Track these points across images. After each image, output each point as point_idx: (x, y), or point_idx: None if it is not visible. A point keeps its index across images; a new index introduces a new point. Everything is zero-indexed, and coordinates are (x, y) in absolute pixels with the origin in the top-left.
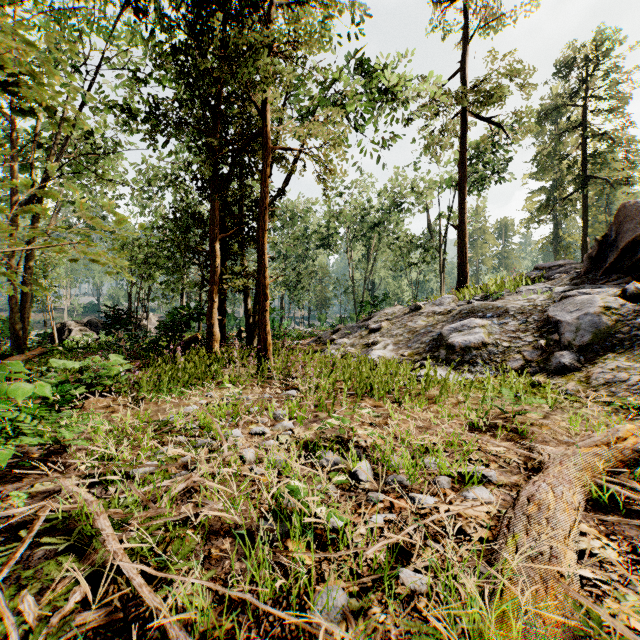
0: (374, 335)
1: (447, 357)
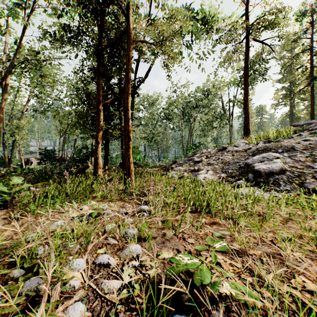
0: (198, 165)
1: (255, 179)
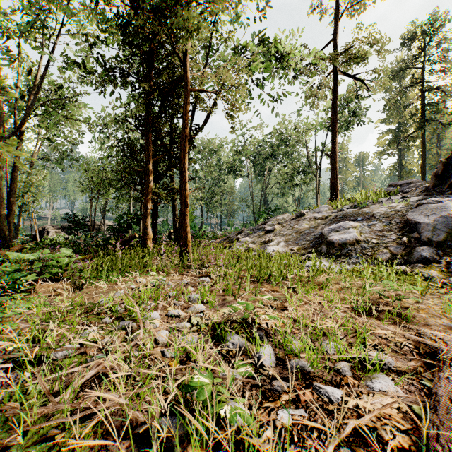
0: (269, 235)
1: (328, 251)
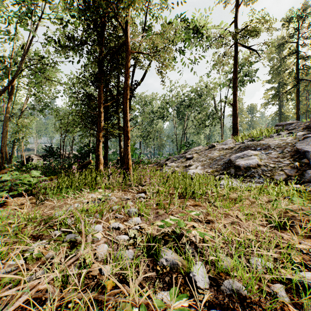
0: (189, 161)
1: (235, 173)
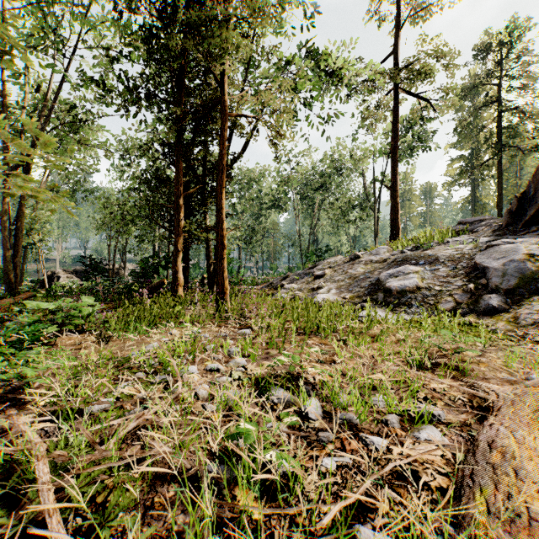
0: (319, 281)
1: (385, 299)
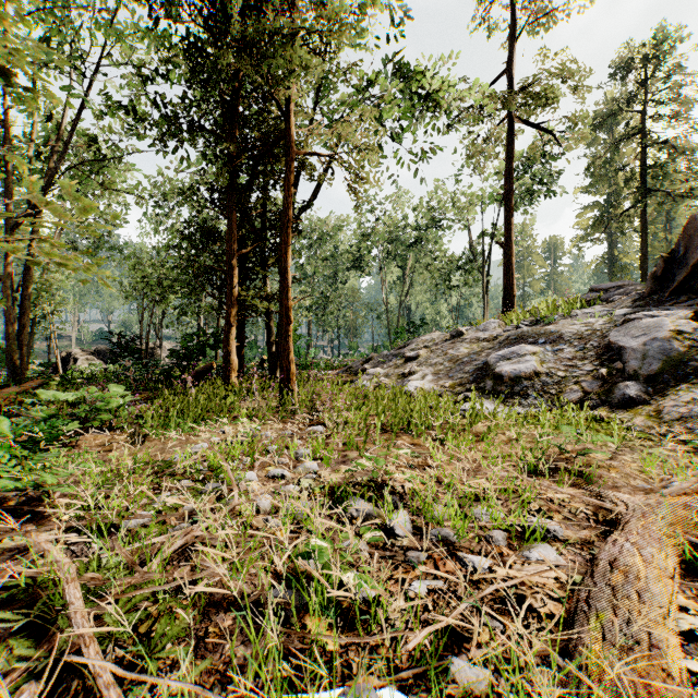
0: (411, 364)
1: (494, 388)
